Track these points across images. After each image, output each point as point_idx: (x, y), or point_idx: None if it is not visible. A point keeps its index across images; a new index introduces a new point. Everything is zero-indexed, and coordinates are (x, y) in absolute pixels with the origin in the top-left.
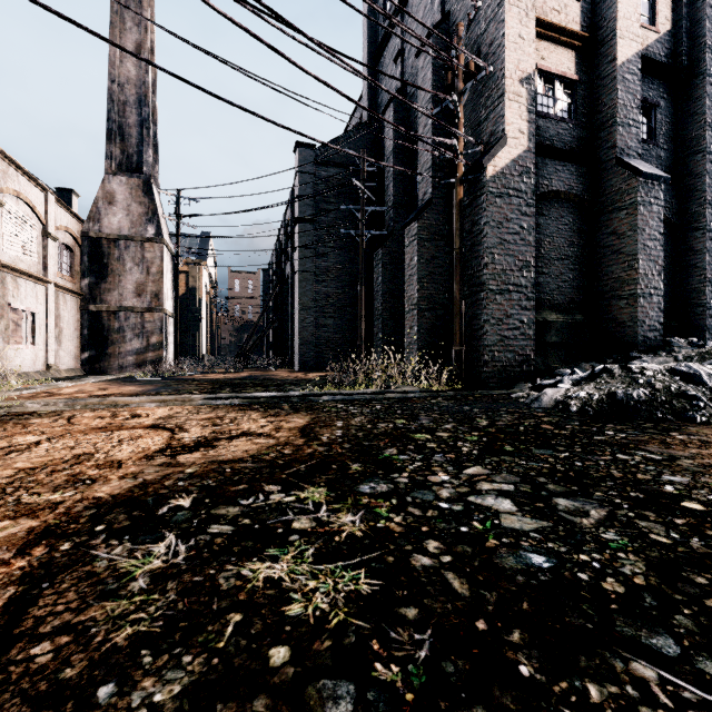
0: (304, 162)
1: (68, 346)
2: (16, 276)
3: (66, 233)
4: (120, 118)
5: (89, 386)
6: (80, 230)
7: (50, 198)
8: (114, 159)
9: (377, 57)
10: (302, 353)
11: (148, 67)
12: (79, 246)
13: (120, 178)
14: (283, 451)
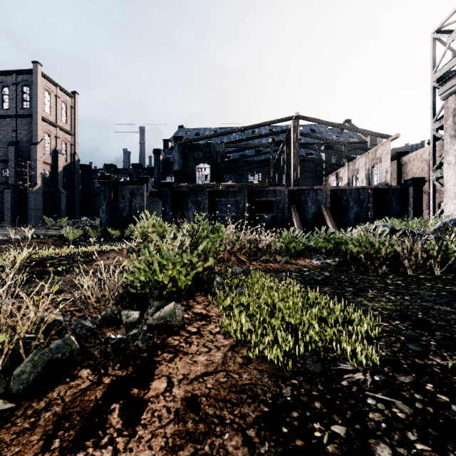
0: None
1: None
2: None
3: None
4: None
5: None
6: None
7: None
8: None
9: None
10: None
11: None
12: None
13: None
14: None
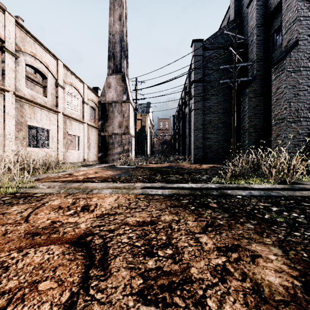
0: (196, 50)
1: (93, 151)
2: (70, 120)
3: (92, 102)
4: (113, 50)
5: (92, 170)
6: (98, 101)
7: (85, 86)
8: (110, 68)
9: None
10: (195, 153)
11: (124, 24)
12: (97, 107)
13: (113, 76)
14: None
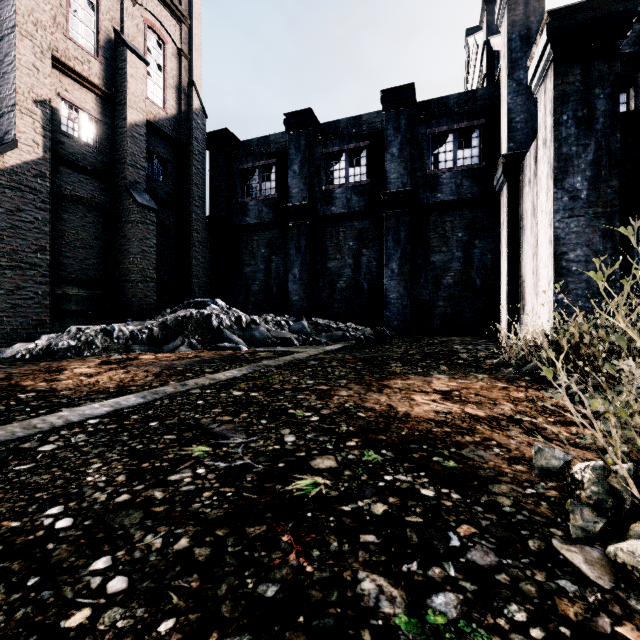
0: None
1: None
2: None
3: None
4: None
5: None
6: None
7: None
8: None
9: None
10: None
11: None
12: None
13: None
14: None
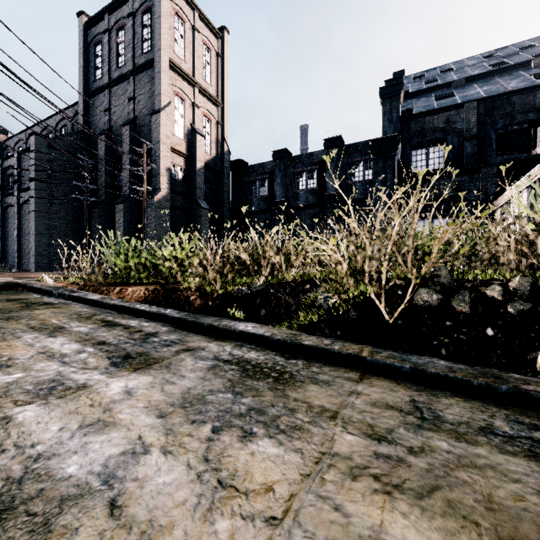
0: (40, 145)
1: None
2: None
3: None
4: None
5: None
6: None
7: None
8: None
9: (90, 95)
10: (38, 261)
11: None
12: None
13: None
14: None
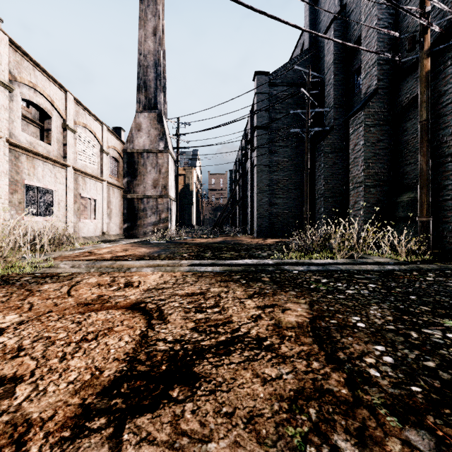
0: (260, 86)
1: (115, 220)
2: (84, 176)
3: (114, 150)
4: (144, 77)
5: (119, 247)
6: (122, 149)
7: (104, 128)
8: (141, 103)
9: None
10: (259, 224)
11: (160, 41)
12: (122, 158)
13: (144, 114)
14: (330, 436)
